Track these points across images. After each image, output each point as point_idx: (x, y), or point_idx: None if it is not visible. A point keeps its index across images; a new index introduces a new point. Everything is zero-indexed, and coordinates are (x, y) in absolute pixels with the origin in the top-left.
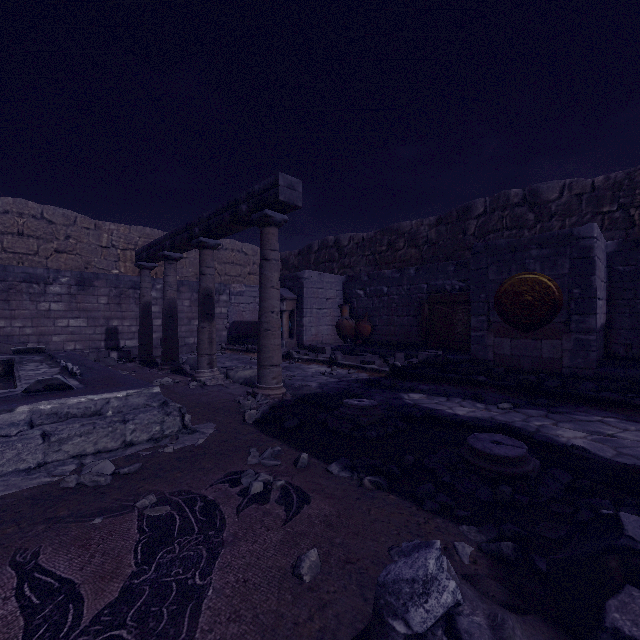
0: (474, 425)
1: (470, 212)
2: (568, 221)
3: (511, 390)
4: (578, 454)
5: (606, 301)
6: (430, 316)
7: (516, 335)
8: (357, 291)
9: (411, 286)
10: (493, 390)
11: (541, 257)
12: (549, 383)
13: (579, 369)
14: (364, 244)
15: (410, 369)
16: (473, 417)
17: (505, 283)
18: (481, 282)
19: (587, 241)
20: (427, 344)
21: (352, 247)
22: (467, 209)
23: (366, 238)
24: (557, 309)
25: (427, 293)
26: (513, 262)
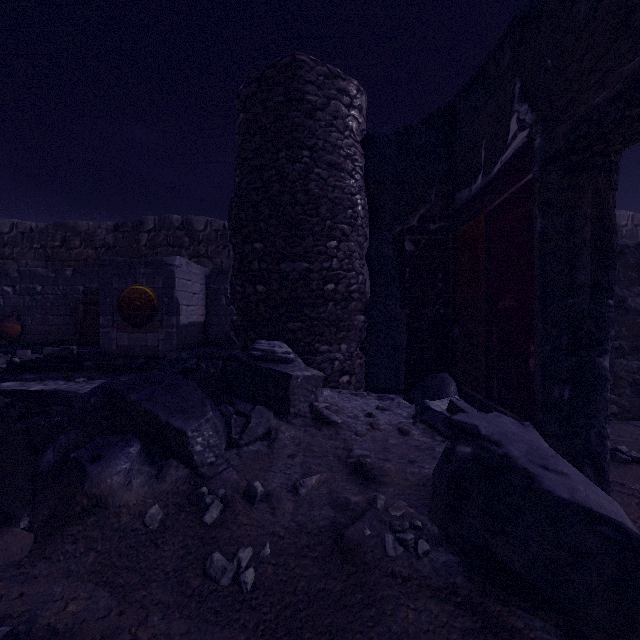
0: (9, 391)
1: (143, 226)
2: (210, 248)
3: (106, 370)
4: (62, 395)
5: (206, 307)
6: (85, 316)
7: (132, 330)
8: (4, 287)
9: (68, 287)
10: (93, 371)
11: (147, 274)
12: (137, 362)
13: (168, 352)
14: (32, 235)
15: (30, 363)
16: (39, 390)
17: (124, 291)
18: (108, 289)
19: (172, 267)
20: (82, 341)
21: (15, 236)
22: (140, 223)
23: (35, 229)
24: (156, 311)
25: (84, 294)
26: (130, 276)
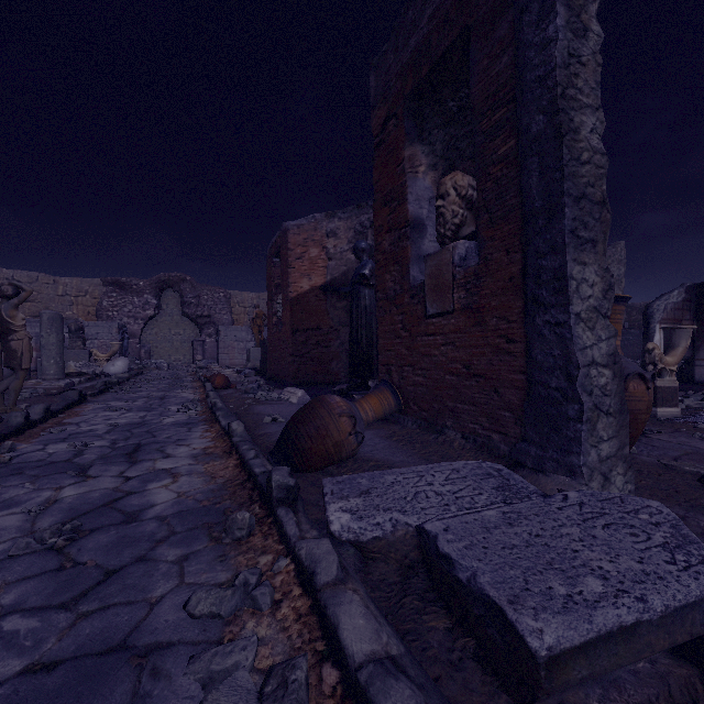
0: None
1: None
2: None
3: None
4: None
5: None
6: None
7: None
8: None
9: None
10: None
11: None
12: None
13: None
14: None
15: None
16: None
17: None
18: None
19: None
20: None
21: None
22: None
23: None
24: None
25: None
26: None
